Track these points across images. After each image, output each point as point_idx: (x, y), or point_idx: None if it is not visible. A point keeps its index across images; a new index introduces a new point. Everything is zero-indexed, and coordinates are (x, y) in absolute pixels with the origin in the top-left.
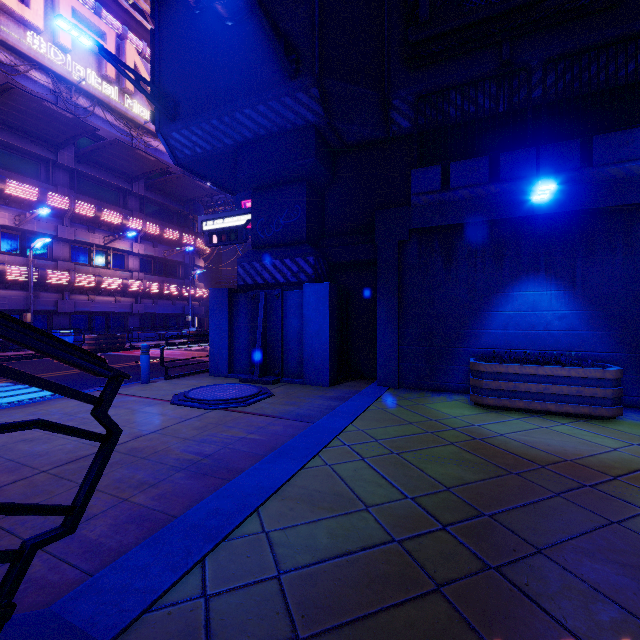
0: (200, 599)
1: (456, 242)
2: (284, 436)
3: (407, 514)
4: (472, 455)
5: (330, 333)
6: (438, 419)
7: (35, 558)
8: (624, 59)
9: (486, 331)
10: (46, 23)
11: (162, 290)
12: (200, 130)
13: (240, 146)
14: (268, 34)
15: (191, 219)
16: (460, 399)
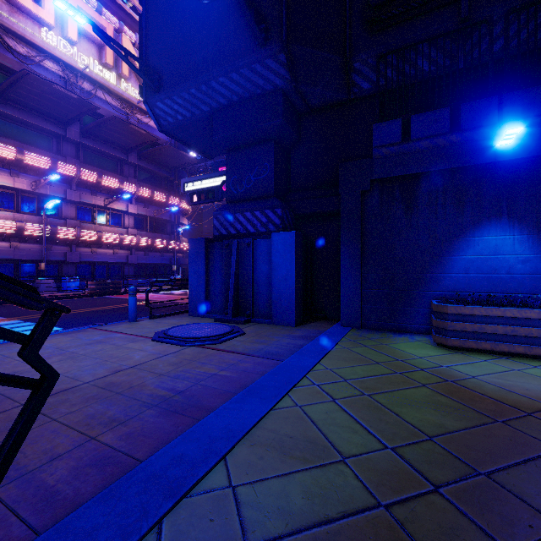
0: None
1: (417, 190)
2: (254, 373)
3: (390, 469)
4: (448, 399)
5: (296, 277)
6: (404, 359)
7: None
8: None
9: (447, 275)
10: (57, 20)
11: (152, 244)
12: (181, 99)
13: (215, 112)
14: (240, 3)
15: (176, 184)
16: (422, 340)
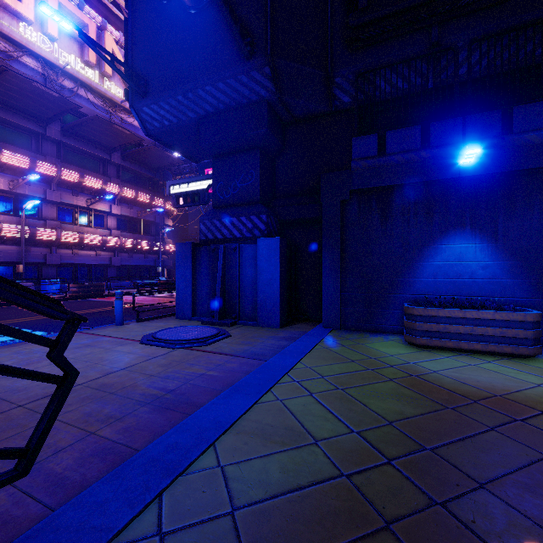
0: (155, 537)
1: (391, 201)
2: (240, 373)
3: (354, 448)
4: (410, 391)
5: (280, 281)
6: (377, 357)
7: (1, 492)
8: (539, 40)
9: (418, 279)
10: (36, 15)
11: (136, 245)
12: (167, 105)
13: (202, 119)
14: (226, 19)
15: (161, 185)
16: (395, 339)
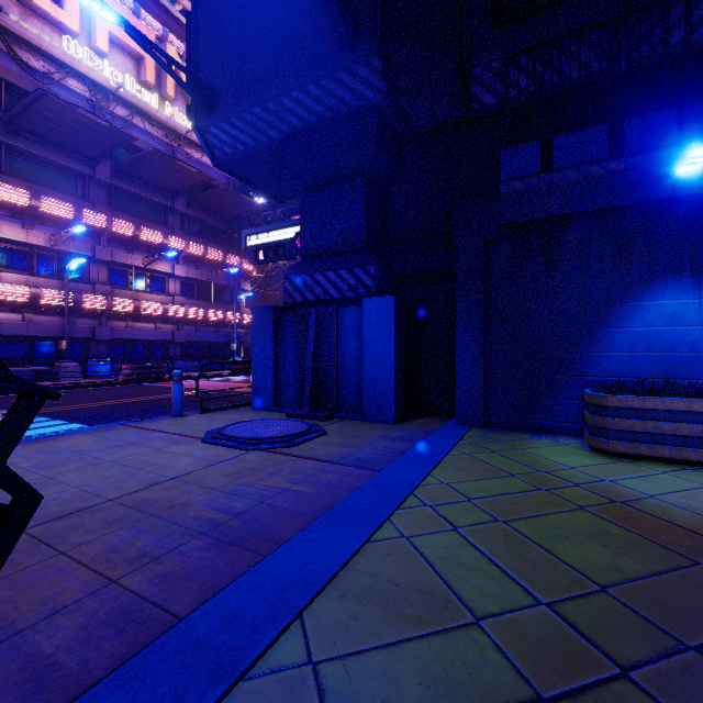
0: None
1: (562, 239)
2: (340, 489)
3: (549, 638)
4: (620, 528)
5: (396, 358)
6: (549, 470)
7: None
8: None
9: (604, 354)
10: (82, 26)
11: (205, 316)
12: (241, 122)
13: (287, 138)
14: None
15: (236, 238)
16: (570, 443)
